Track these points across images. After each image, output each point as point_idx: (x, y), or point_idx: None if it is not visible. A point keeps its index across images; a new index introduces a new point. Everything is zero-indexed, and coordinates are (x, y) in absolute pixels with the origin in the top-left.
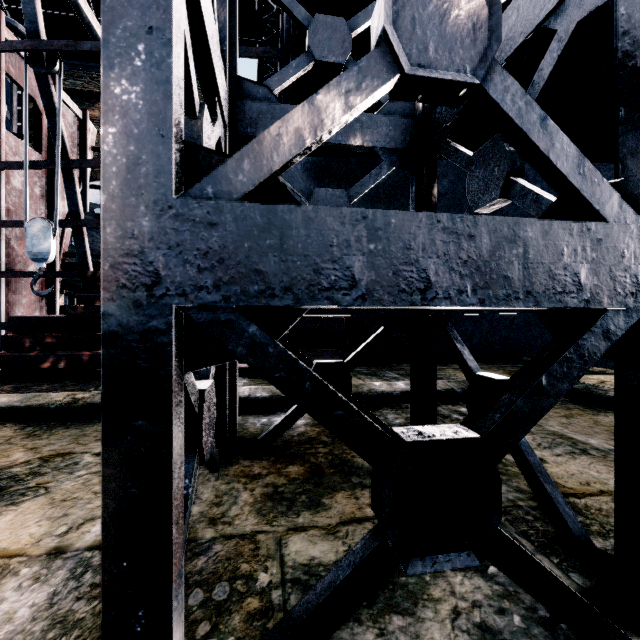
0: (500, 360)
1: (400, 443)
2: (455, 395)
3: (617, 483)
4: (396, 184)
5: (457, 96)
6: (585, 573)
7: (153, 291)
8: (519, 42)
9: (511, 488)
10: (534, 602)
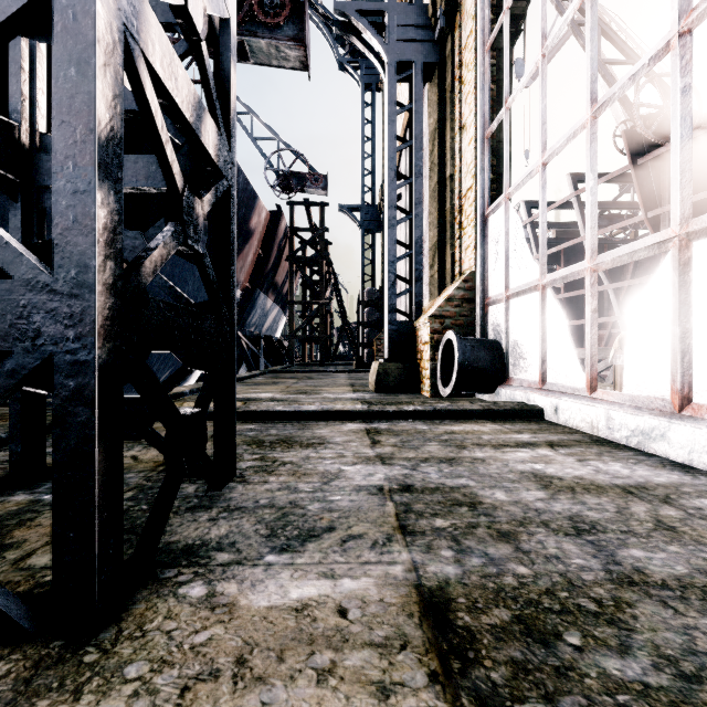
0: None
1: (185, 417)
2: (1, 441)
3: (215, 428)
4: None
5: (192, 252)
6: (201, 479)
7: (116, 343)
8: (159, 186)
9: (137, 472)
10: (196, 494)
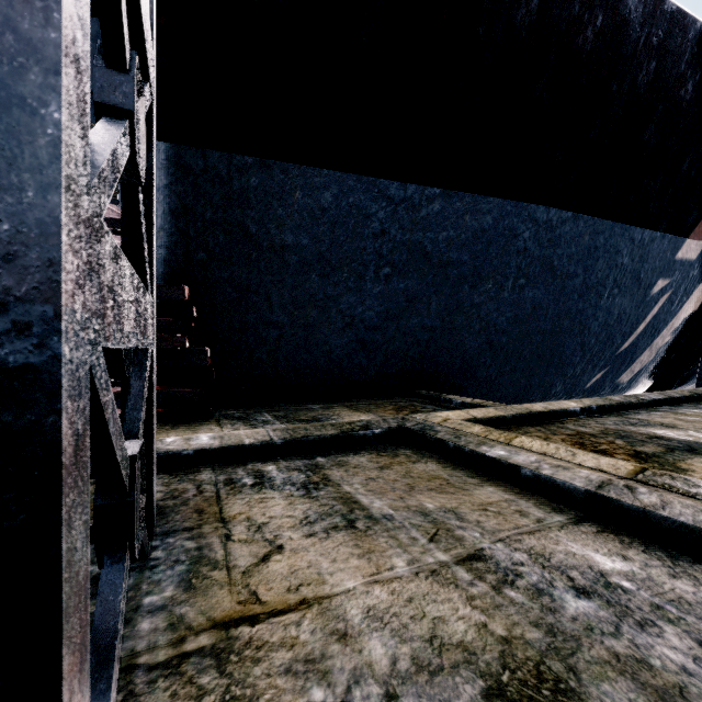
0: (398, 394)
1: None
2: (274, 448)
3: None
4: (270, 190)
5: None
6: None
7: None
8: None
9: (167, 621)
10: None
